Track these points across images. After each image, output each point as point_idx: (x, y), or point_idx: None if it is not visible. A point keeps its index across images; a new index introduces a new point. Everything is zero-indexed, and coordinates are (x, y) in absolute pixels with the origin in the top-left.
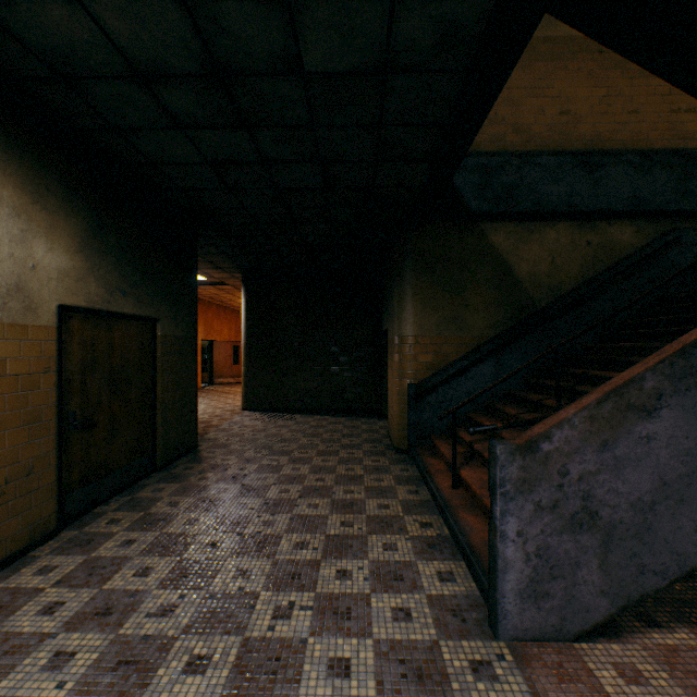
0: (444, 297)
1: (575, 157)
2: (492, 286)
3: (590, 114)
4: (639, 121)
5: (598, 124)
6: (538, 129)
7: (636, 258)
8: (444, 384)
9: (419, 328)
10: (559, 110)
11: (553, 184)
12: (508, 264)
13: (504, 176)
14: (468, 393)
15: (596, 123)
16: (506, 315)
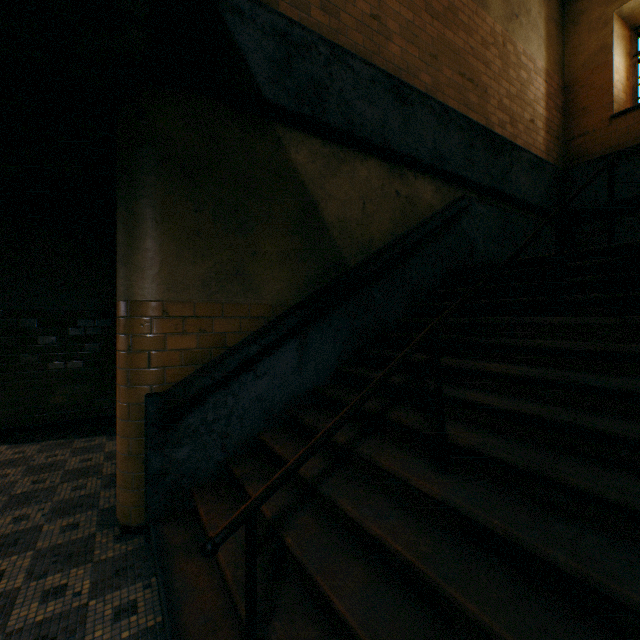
0: (219, 235)
1: (388, 78)
2: (293, 229)
3: (400, 36)
4: (438, 70)
5: (406, 52)
6: (349, 21)
7: (439, 220)
8: (219, 389)
9: (171, 286)
10: (370, 11)
11: (367, 103)
12: (313, 198)
13: (310, 64)
14: (260, 399)
15: (404, 50)
16: (312, 274)
